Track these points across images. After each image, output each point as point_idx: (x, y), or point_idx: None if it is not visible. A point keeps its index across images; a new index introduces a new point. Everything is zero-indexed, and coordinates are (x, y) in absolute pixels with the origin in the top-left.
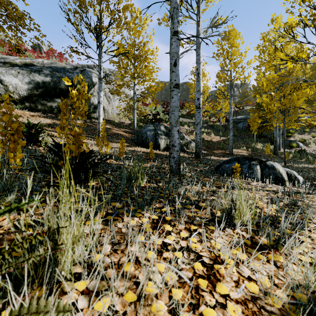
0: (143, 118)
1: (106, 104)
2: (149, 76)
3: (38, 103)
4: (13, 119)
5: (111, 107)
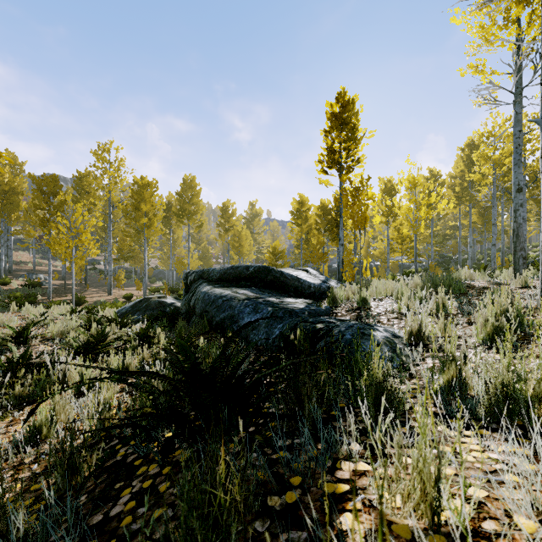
0: None
1: None
2: None
3: None
4: None
5: None
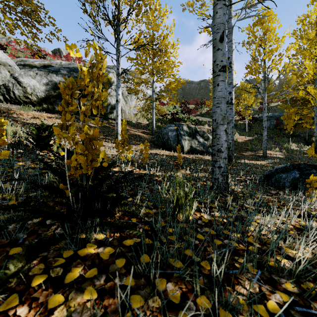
0: (161, 118)
1: (123, 104)
2: (169, 72)
3: (56, 104)
4: (29, 121)
5: (128, 107)
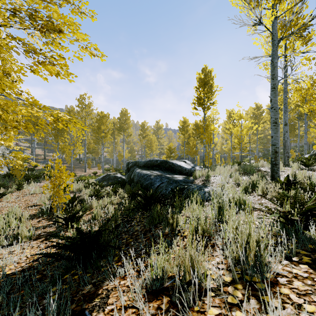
0: None
1: None
2: None
3: None
4: None
5: None
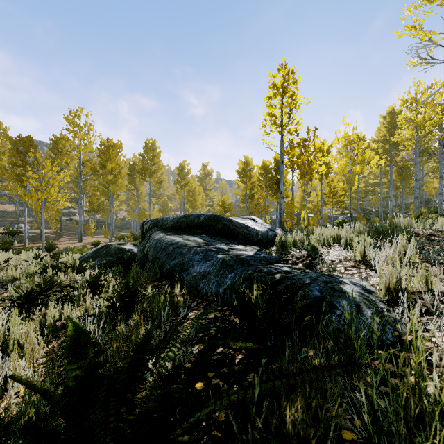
0: None
1: None
2: None
3: None
4: None
5: None
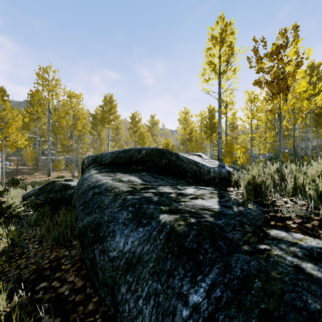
0: None
1: None
2: None
3: None
4: None
5: None
